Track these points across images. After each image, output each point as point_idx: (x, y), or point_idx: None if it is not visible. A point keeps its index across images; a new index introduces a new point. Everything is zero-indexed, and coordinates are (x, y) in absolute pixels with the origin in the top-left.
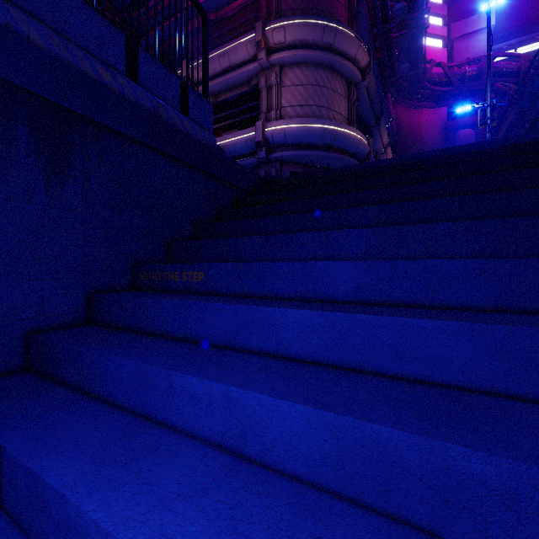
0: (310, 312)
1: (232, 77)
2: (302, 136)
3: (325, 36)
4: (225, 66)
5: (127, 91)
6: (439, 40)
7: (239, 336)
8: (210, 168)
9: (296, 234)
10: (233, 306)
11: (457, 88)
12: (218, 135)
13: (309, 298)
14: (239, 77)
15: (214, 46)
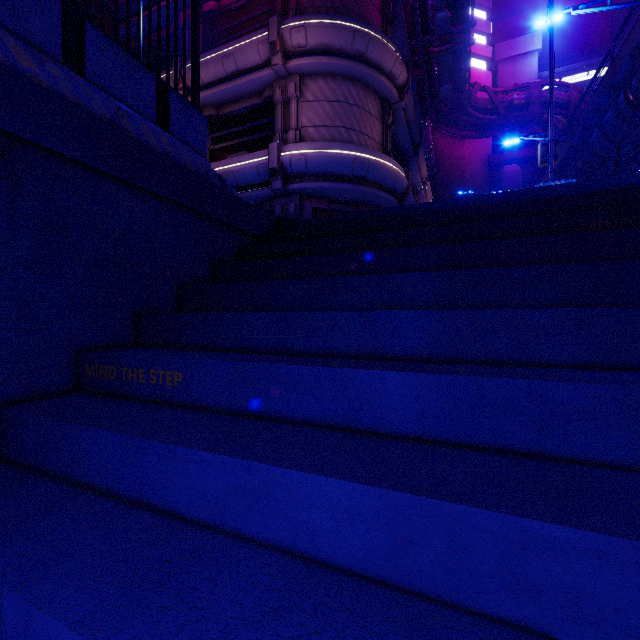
0: (352, 484)
1: (240, 84)
2: (328, 164)
3: (356, 43)
4: (230, 71)
5: (64, 86)
6: (482, 61)
7: (230, 510)
8: (201, 206)
9: (323, 313)
10: (220, 457)
11: (504, 117)
12: (221, 157)
13: (345, 426)
14: (248, 85)
15: (216, 44)
